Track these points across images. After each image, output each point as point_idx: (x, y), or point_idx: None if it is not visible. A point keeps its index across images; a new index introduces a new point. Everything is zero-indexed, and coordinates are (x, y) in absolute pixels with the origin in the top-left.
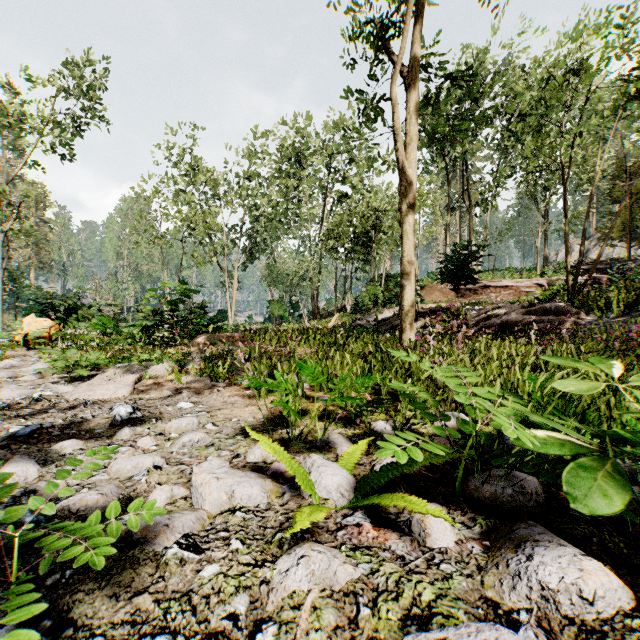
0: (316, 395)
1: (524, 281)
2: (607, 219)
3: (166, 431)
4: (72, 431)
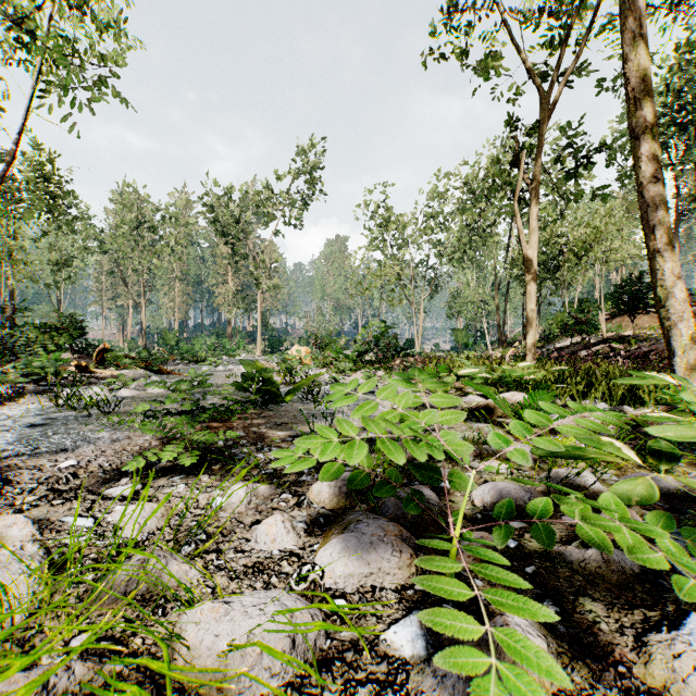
0: None
1: None
2: None
3: None
4: None
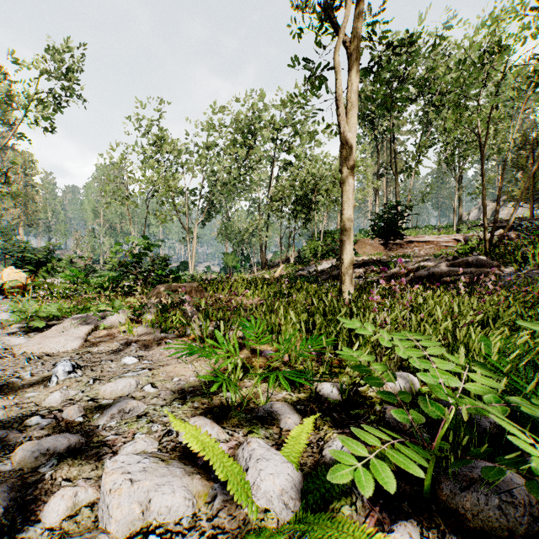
0: (261, 348)
1: (443, 237)
2: (511, 184)
3: (100, 395)
4: (0, 395)
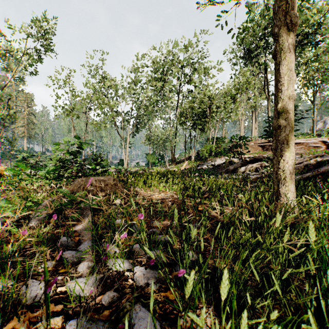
0: None
1: (311, 139)
2: None
3: None
4: None
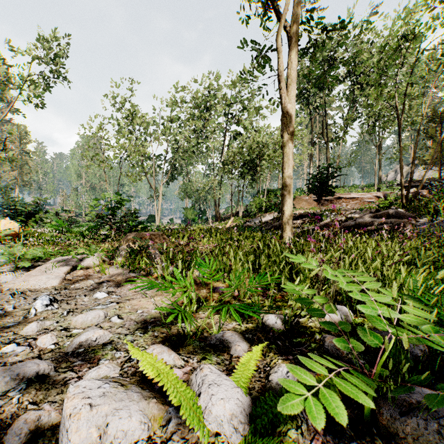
0: (214, 285)
1: (366, 194)
2: (422, 151)
3: (72, 325)
4: None
